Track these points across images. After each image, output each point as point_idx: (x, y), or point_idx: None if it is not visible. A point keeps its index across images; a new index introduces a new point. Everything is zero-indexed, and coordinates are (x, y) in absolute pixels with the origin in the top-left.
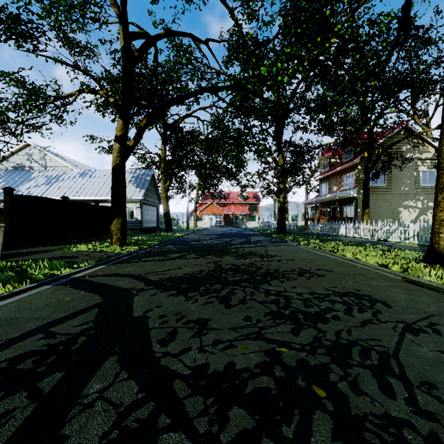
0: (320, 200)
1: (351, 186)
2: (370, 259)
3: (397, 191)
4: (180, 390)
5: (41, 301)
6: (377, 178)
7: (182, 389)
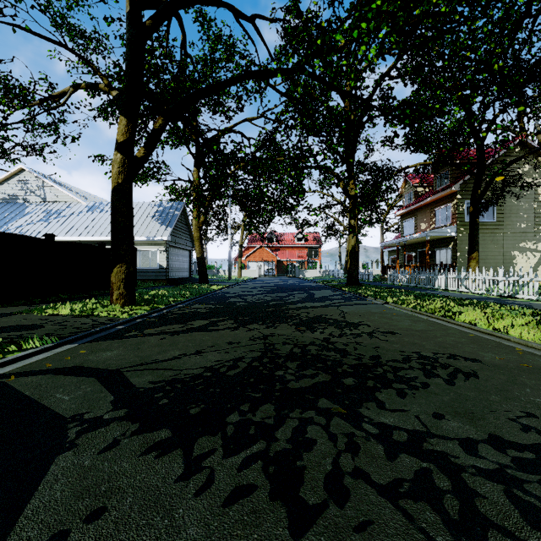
0: (403, 241)
1: (447, 222)
2: (527, 332)
3: (511, 228)
4: None
5: None
6: (484, 211)
7: None
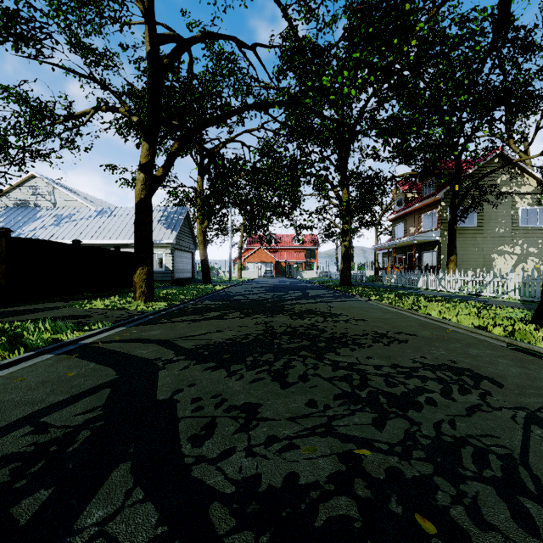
0: (393, 244)
1: (432, 227)
2: (463, 319)
3: (490, 233)
4: (219, 521)
5: (36, 377)
6: (465, 217)
7: (223, 519)
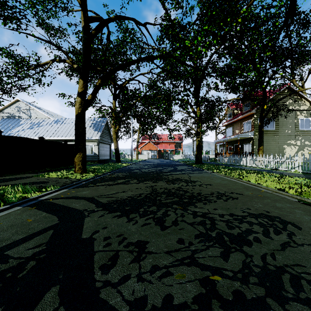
0: (226, 139)
1: (249, 129)
2: (270, 184)
3: (282, 133)
4: None
5: (8, 222)
6: (268, 124)
7: None
